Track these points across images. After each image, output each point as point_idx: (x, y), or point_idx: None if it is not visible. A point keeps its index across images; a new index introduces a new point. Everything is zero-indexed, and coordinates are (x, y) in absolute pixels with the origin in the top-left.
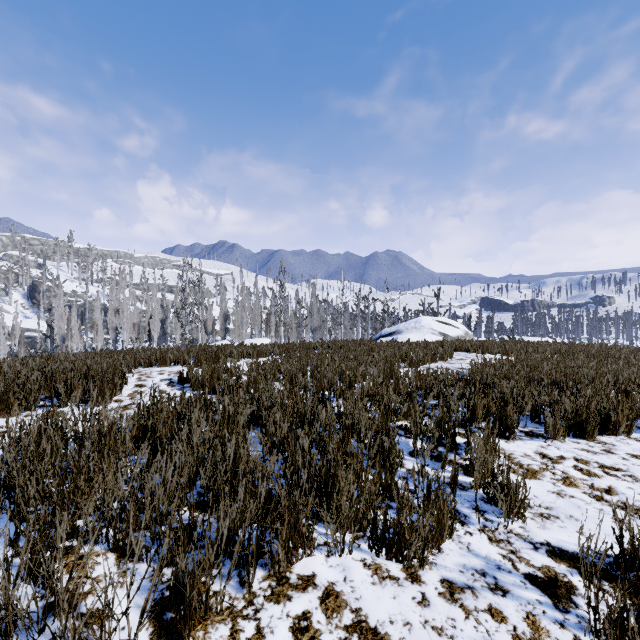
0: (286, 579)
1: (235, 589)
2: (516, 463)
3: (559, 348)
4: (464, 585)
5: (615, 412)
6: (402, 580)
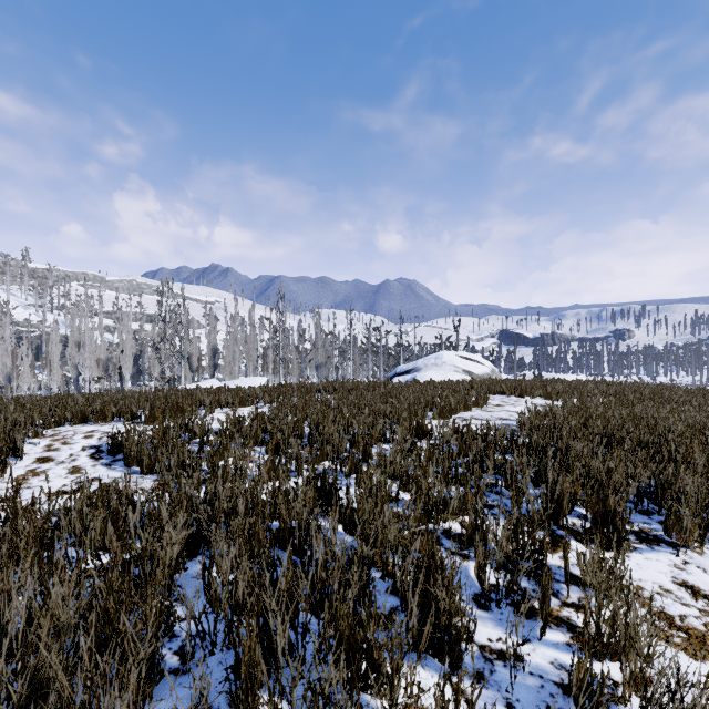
0: None
1: None
2: (660, 614)
3: (605, 389)
4: None
5: None
6: None
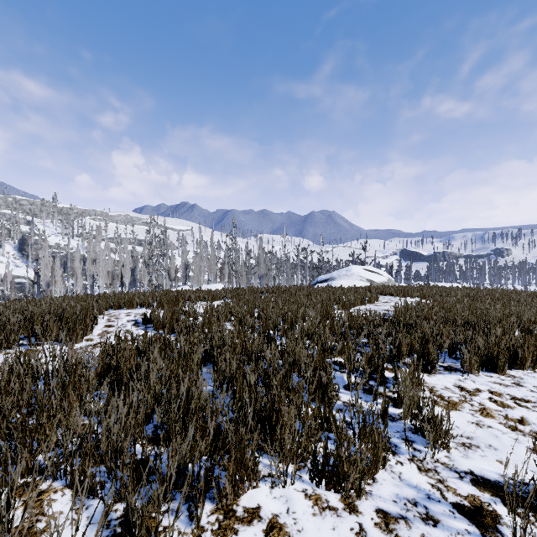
0: (233, 512)
1: (184, 524)
2: (438, 395)
3: (468, 292)
4: (398, 515)
5: (522, 349)
6: (340, 510)
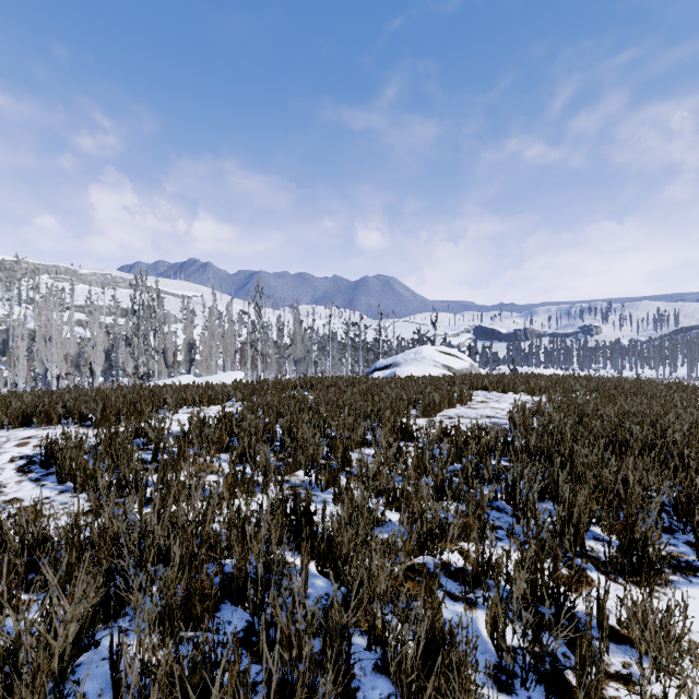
0: None
1: None
2: None
3: (586, 384)
4: None
5: None
6: None
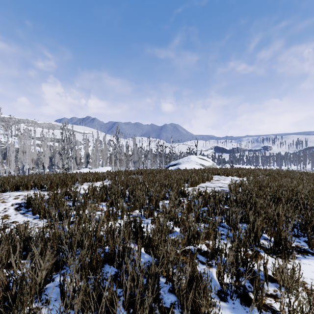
0: None
1: None
2: None
3: (264, 172)
4: None
5: None
6: None
